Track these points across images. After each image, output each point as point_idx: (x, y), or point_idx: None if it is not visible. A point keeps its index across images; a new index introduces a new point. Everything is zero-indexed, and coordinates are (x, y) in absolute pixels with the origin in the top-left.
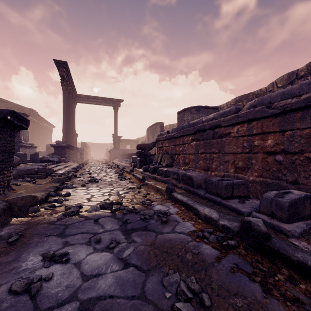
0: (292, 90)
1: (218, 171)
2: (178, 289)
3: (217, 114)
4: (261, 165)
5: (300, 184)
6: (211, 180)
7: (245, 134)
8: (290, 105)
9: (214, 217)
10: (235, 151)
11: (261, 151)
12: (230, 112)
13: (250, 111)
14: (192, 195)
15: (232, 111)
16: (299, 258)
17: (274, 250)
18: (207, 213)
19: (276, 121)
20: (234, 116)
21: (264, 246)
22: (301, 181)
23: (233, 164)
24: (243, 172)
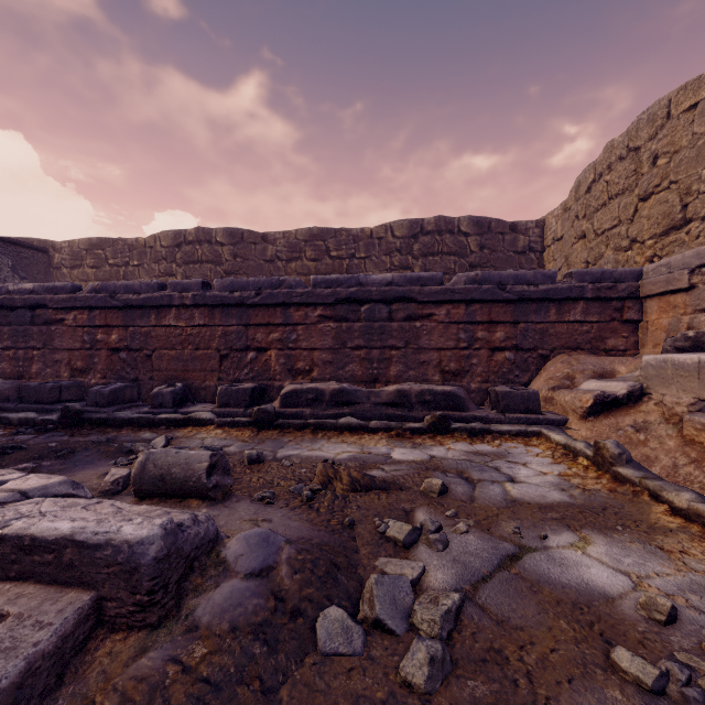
0: (135, 286)
1: (44, 377)
2: None
3: (42, 287)
4: (105, 365)
5: (141, 381)
6: (28, 385)
7: (86, 324)
8: (132, 301)
9: (33, 417)
10: (72, 347)
11: (106, 347)
12: (63, 289)
13: (91, 296)
14: None
15: (67, 288)
16: (99, 417)
17: (85, 418)
18: (23, 416)
19: (121, 315)
20: (70, 297)
21: (79, 419)
22: (141, 378)
23: (68, 365)
24: (84, 375)
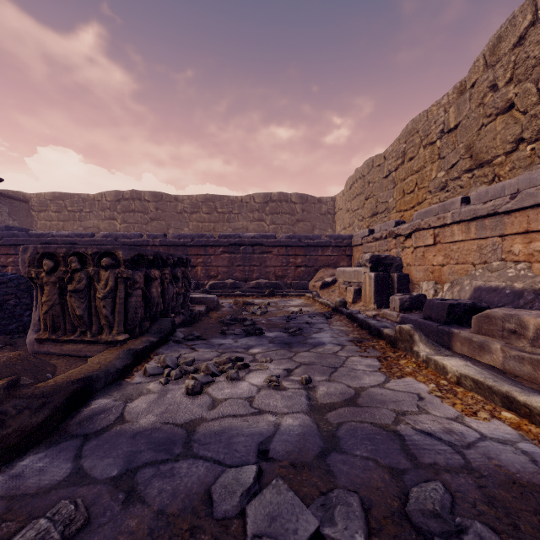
0: (128, 235)
1: None
2: None
3: (74, 234)
4: None
5: None
6: None
7: None
8: (127, 242)
9: None
10: None
11: None
12: (87, 235)
13: (104, 239)
14: None
15: (89, 235)
16: None
17: None
18: None
19: None
20: (91, 239)
21: None
22: None
23: None
24: None
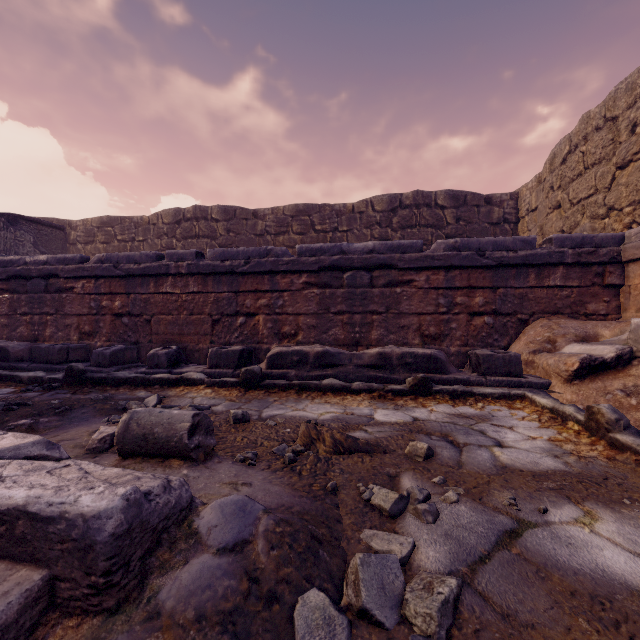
0: (136, 257)
1: (56, 340)
2: (5, 403)
3: (54, 259)
4: (110, 329)
5: (141, 344)
6: (39, 346)
7: (93, 292)
8: (133, 270)
9: (41, 376)
10: (80, 313)
11: (110, 313)
12: (73, 260)
13: (97, 266)
14: (7, 370)
15: (76, 259)
16: (99, 376)
17: (87, 377)
18: (33, 375)
19: (123, 283)
20: (79, 267)
21: (81, 378)
22: (141, 341)
23: (77, 329)
24: (91, 338)
